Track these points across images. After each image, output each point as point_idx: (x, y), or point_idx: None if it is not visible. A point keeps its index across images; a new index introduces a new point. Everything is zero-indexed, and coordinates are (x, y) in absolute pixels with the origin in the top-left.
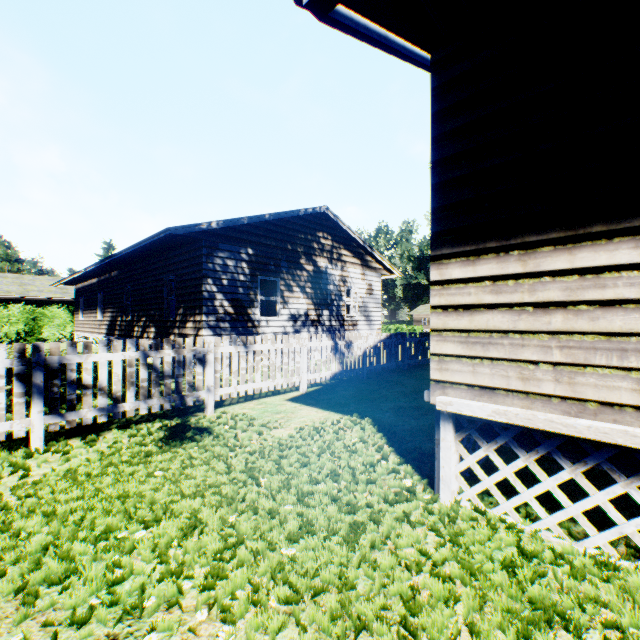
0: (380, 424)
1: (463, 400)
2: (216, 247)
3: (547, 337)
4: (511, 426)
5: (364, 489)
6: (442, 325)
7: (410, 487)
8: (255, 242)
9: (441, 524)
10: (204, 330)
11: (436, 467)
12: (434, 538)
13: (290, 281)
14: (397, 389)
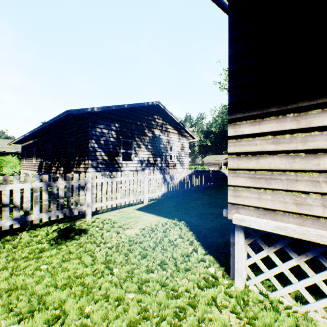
0: (191, 225)
1: (252, 217)
2: (97, 122)
3: (316, 174)
4: (286, 236)
5: (183, 276)
6: (236, 166)
7: (214, 274)
8: (119, 120)
9: (238, 306)
10: (90, 169)
11: (231, 260)
12: (235, 320)
13: (139, 142)
14: (198, 202)
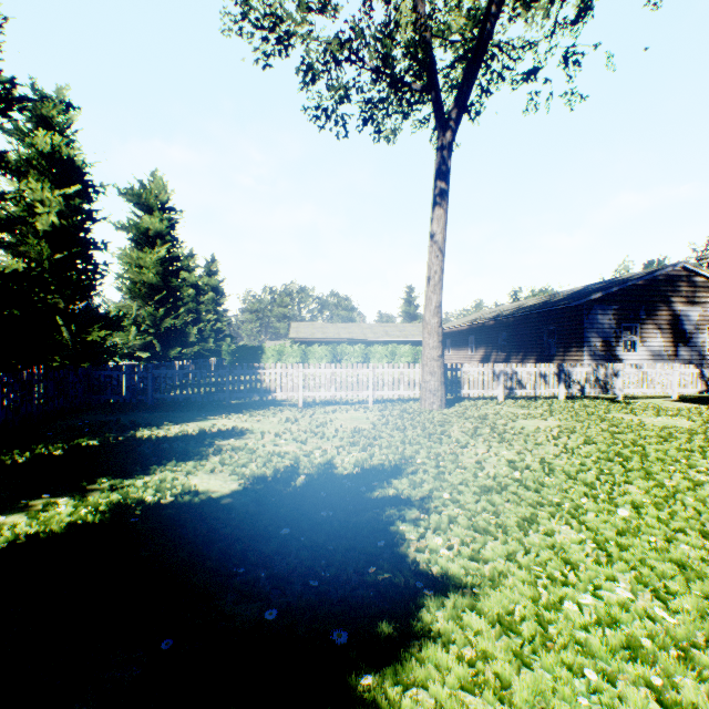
0: None
1: None
2: (592, 308)
3: None
4: None
5: None
6: None
7: None
8: (618, 300)
9: None
10: (584, 361)
11: None
12: None
13: (647, 325)
14: None
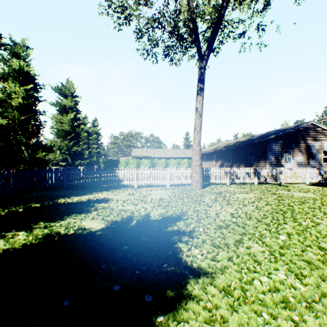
0: None
1: None
2: (270, 142)
3: None
4: None
5: None
6: None
7: None
8: (282, 139)
9: None
10: (266, 167)
11: None
12: None
13: (295, 150)
14: None
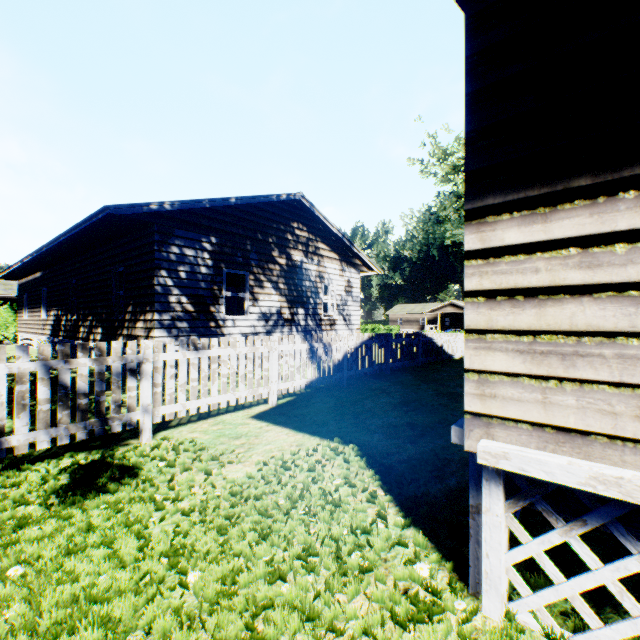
0: (369, 454)
1: (527, 450)
2: (171, 233)
3: None
4: (616, 499)
5: (357, 589)
6: (485, 323)
7: (431, 584)
8: (219, 230)
9: None
10: (156, 331)
11: (471, 550)
12: None
13: (261, 275)
14: (383, 399)
